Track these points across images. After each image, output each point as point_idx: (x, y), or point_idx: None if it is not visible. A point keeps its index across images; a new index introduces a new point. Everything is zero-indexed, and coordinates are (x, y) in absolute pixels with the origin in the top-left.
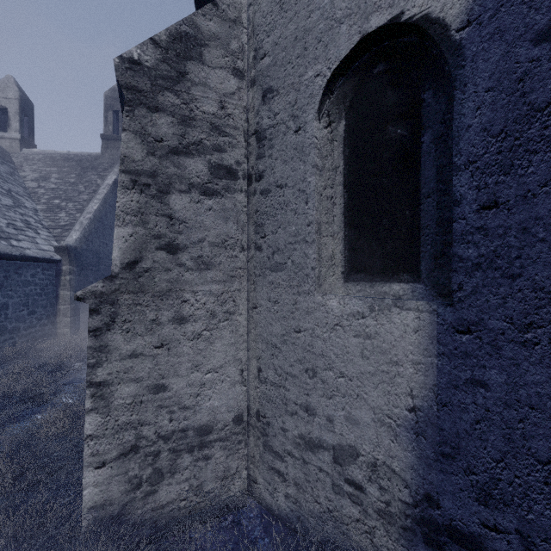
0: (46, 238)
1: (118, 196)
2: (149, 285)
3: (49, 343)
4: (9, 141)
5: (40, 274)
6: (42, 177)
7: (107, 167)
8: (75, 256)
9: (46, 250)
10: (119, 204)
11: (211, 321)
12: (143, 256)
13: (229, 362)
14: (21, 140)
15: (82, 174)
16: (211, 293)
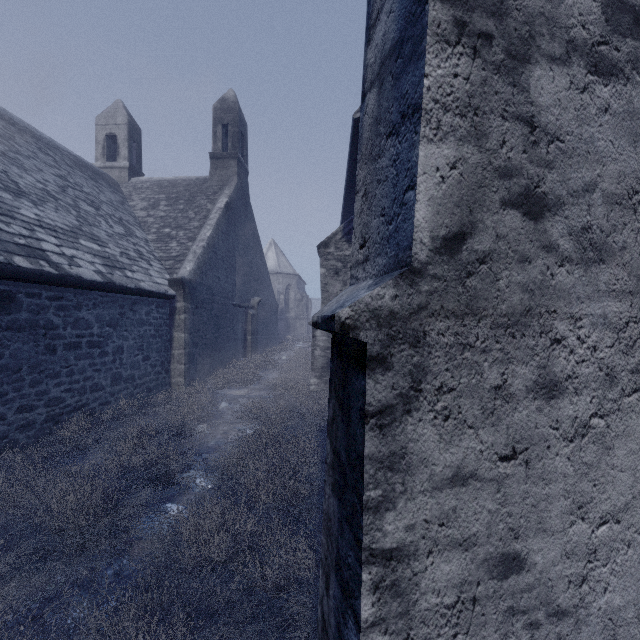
0: (158, 270)
1: (427, 61)
2: (486, 297)
3: (165, 395)
4: (119, 171)
5: (155, 312)
6: (151, 206)
7: (216, 190)
8: (189, 291)
9: (159, 283)
10: (428, 82)
11: (606, 393)
12: (475, 220)
13: (639, 495)
14: (129, 169)
15: (191, 199)
16: (605, 321)
